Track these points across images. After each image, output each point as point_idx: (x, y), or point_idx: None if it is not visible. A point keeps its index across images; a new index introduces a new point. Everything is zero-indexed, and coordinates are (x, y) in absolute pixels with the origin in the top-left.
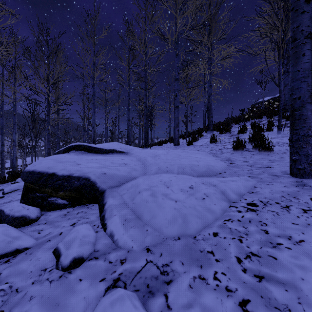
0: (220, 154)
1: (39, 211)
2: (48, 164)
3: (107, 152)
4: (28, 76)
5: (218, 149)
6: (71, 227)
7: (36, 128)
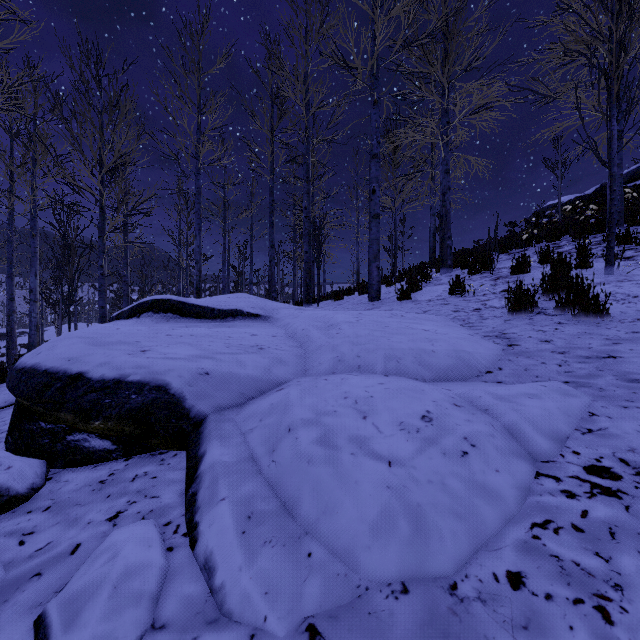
0: (477, 321)
1: (41, 469)
2: (70, 349)
3: (223, 317)
4: (61, 155)
5: (472, 309)
6: (108, 528)
7: (72, 264)
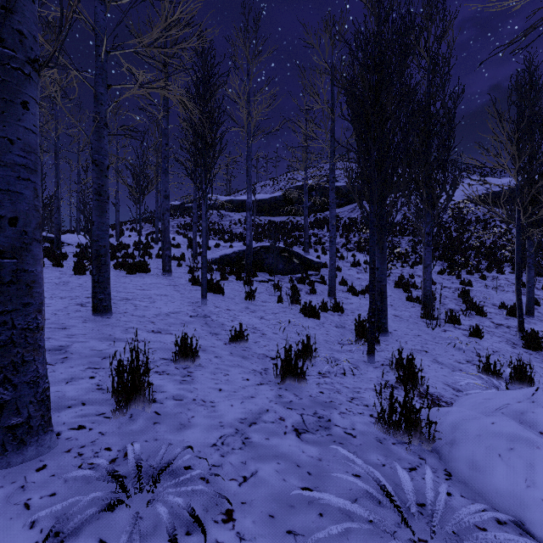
0: None
1: None
2: None
3: None
4: None
5: None
6: None
7: None
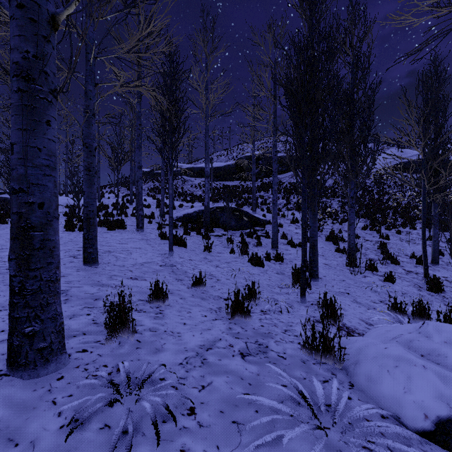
0: None
1: None
2: None
3: None
4: None
5: None
6: None
7: None
